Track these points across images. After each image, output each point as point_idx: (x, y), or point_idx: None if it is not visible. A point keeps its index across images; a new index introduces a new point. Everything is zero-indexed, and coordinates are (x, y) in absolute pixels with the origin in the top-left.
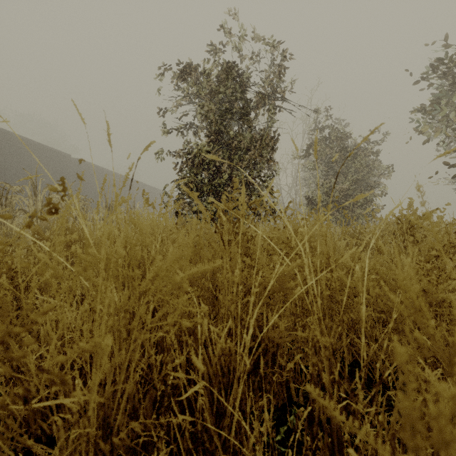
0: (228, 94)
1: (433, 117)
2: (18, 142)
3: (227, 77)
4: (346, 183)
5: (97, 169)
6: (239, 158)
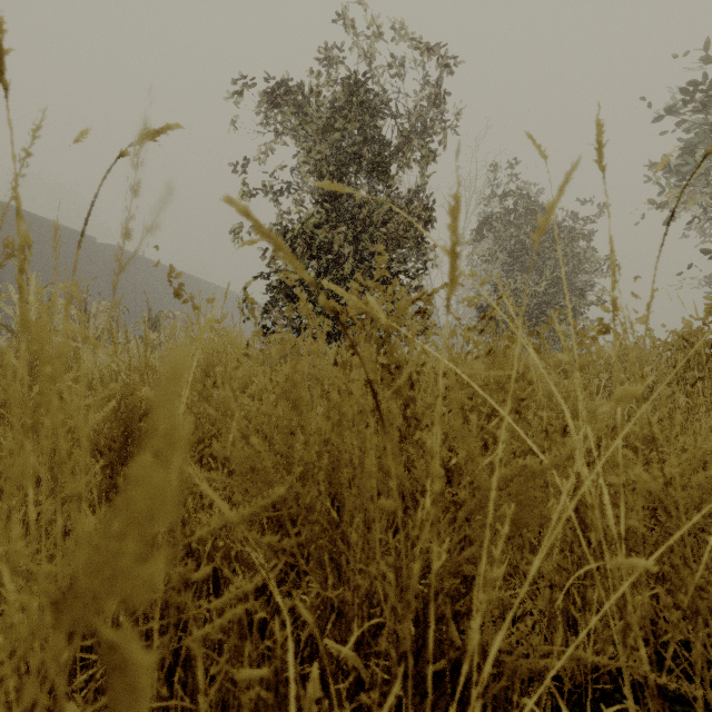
0: (352, 130)
1: (684, 176)
2: (8, 215)
3: (351, 100)
4: (542, 283)
5: (140, 261)
6: (371, 239)
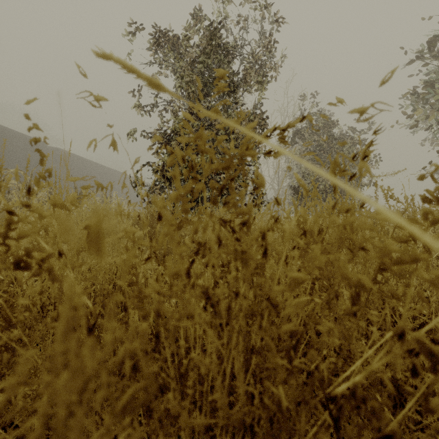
0: (210, 63)
1: (427, 101)
2: None
3: (209, 42)
4: None
5: (76, 158)
6: None
